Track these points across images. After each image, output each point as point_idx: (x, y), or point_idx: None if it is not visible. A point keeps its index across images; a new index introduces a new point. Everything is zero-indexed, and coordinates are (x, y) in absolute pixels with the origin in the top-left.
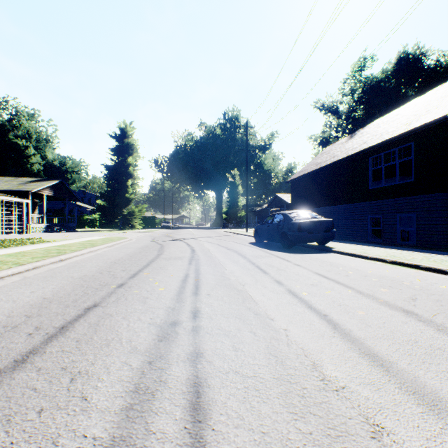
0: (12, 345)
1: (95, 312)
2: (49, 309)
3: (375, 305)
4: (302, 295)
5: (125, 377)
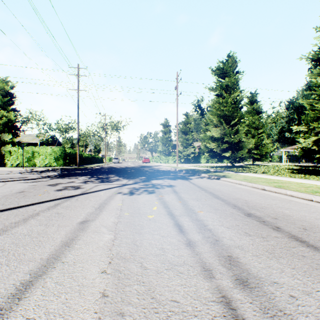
0: None
1: None
2: None
3: None
4: None
5: (221, 233)
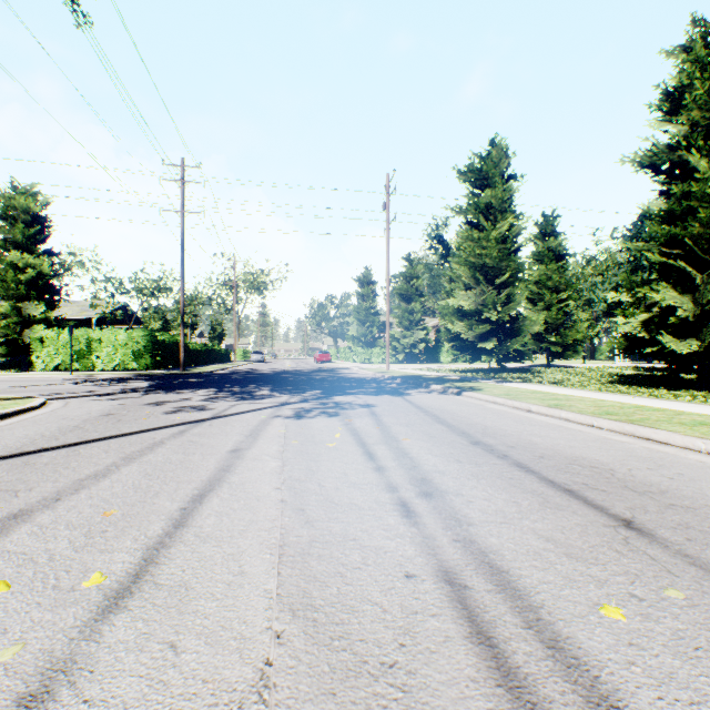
0: (567, 475)
1: (587, 511)
2: (701, 520)
3: (27, 531)
4: (117, 574)
5: (424, 461)
